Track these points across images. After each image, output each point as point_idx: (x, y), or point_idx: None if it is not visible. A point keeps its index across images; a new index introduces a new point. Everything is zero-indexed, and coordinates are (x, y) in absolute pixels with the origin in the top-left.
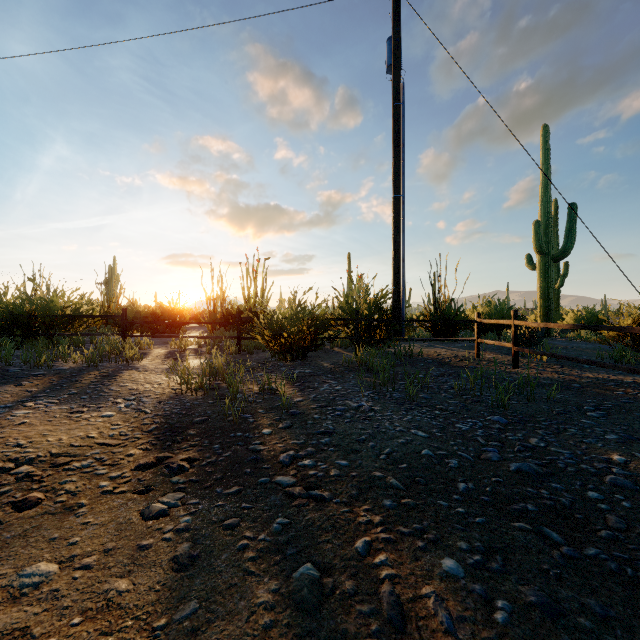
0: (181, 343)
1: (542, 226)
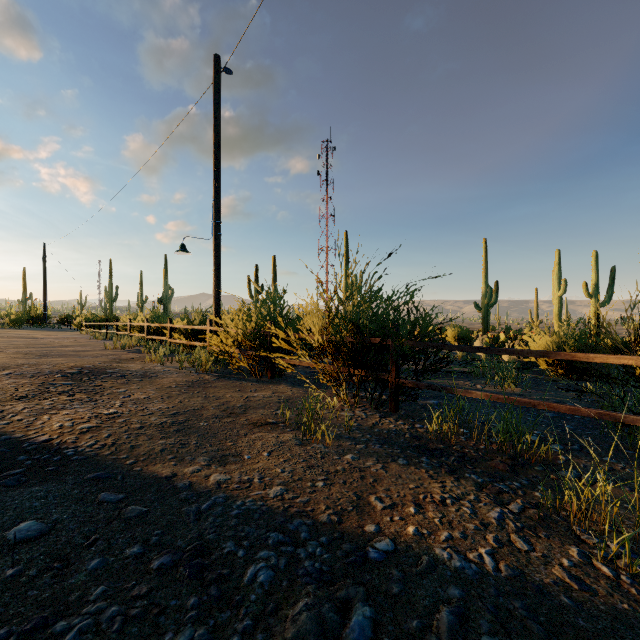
0: None
1: (110, 291)
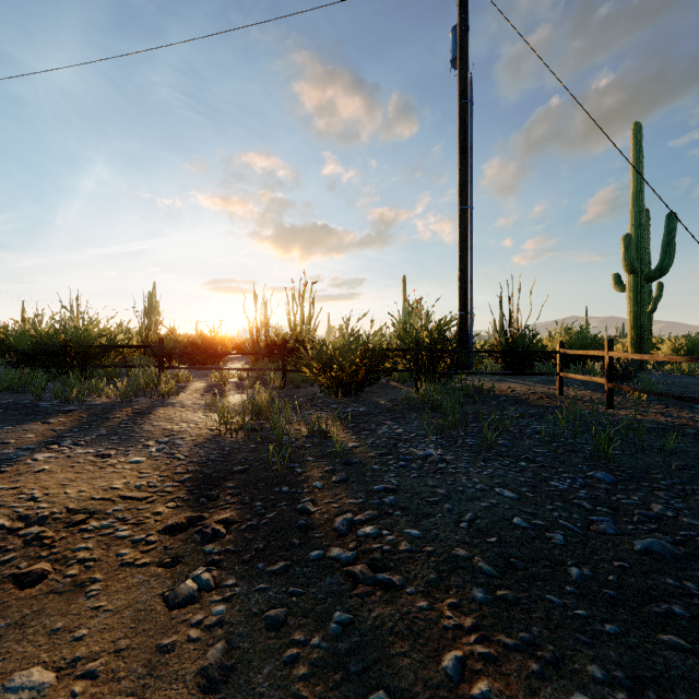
0: (221, 376)
1: (633, 240)
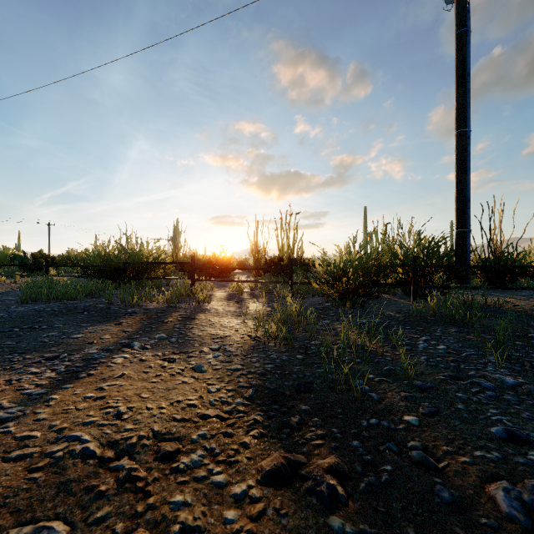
0: (239, 287)
1: None
